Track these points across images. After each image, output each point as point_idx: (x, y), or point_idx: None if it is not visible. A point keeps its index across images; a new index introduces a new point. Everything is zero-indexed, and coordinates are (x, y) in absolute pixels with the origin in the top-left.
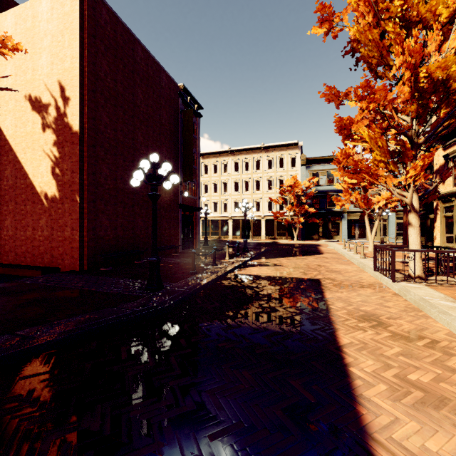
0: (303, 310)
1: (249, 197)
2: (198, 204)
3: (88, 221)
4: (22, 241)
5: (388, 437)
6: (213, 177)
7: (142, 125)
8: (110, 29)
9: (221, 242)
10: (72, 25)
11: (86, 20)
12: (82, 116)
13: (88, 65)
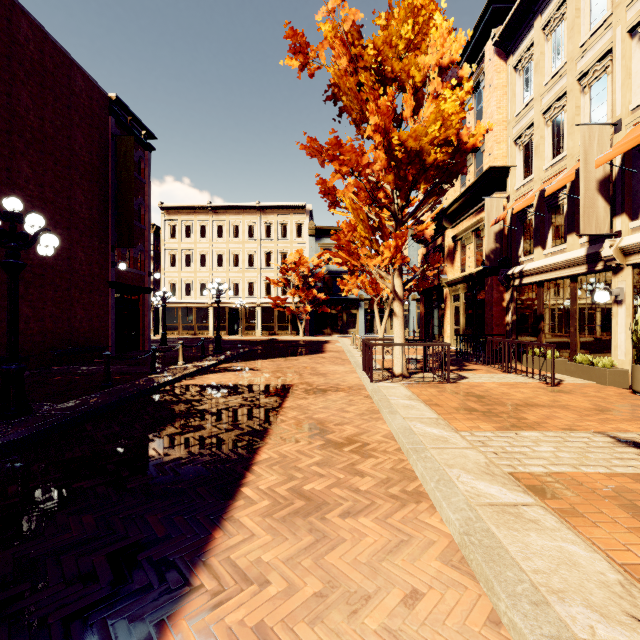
0: (241, 425)
1: (239, 275)
2: (148, 283)
3: None
4: None
5: (226, 558)
6: (184, 244)
7: (31, 148)
8: None
9: (193, 341)
10: None
11: None
12: None
13: None
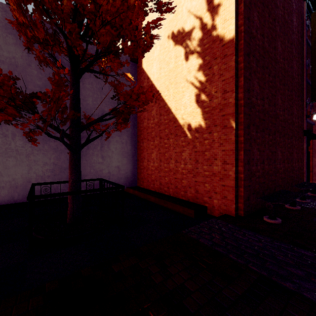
0: None
1: None
2: (315, 131)
3: (244, 152)
4: (165, 173)
5: None
6: None
7: (280, 31)
8: None
9: None
10: None
11: None
12: (236, 18)
13: None
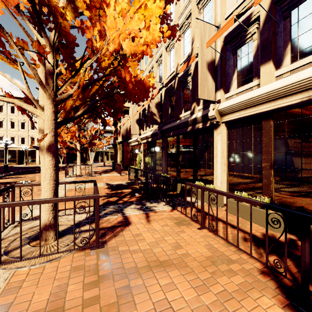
0: None
1: (25, 133)
2: None
3: None
4: None
5: None
6: None
7: None
8: None
9: None
10: None
11: None
12: None
13: None
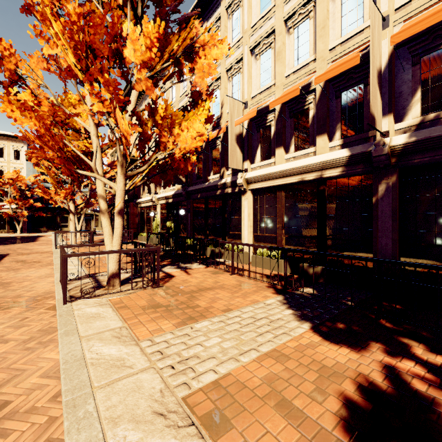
0: None
1: None
2: None
3: None
4: None
5: None
6: None
7: None
8: None
9: None
10: None
11: None
12: None
13: None
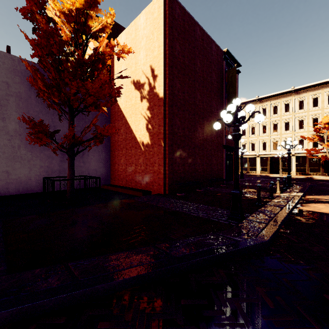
0: None
1: (278, 136)
2: None
3: (168, 159)
4: (129, 173)
5: None
6: None
7: (200, 86)
8: (181, 19)
9: (251, 176)
10: (158, 24)
11: (167, 17)
12: (165, 86)
13: (168, 49)
